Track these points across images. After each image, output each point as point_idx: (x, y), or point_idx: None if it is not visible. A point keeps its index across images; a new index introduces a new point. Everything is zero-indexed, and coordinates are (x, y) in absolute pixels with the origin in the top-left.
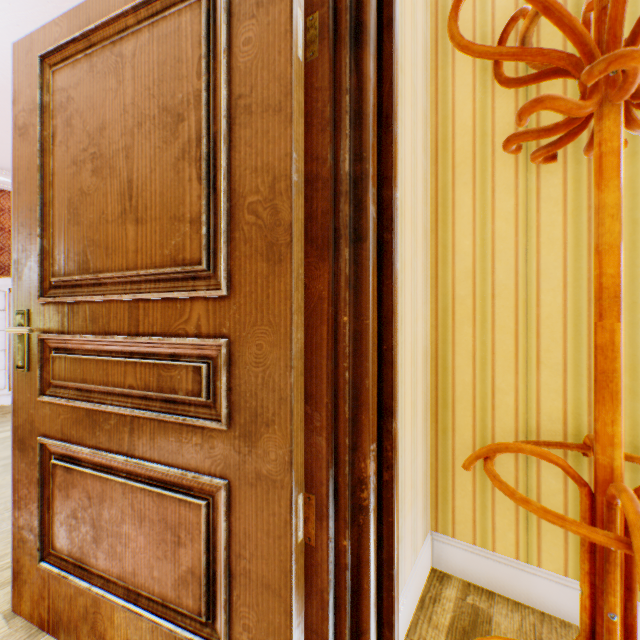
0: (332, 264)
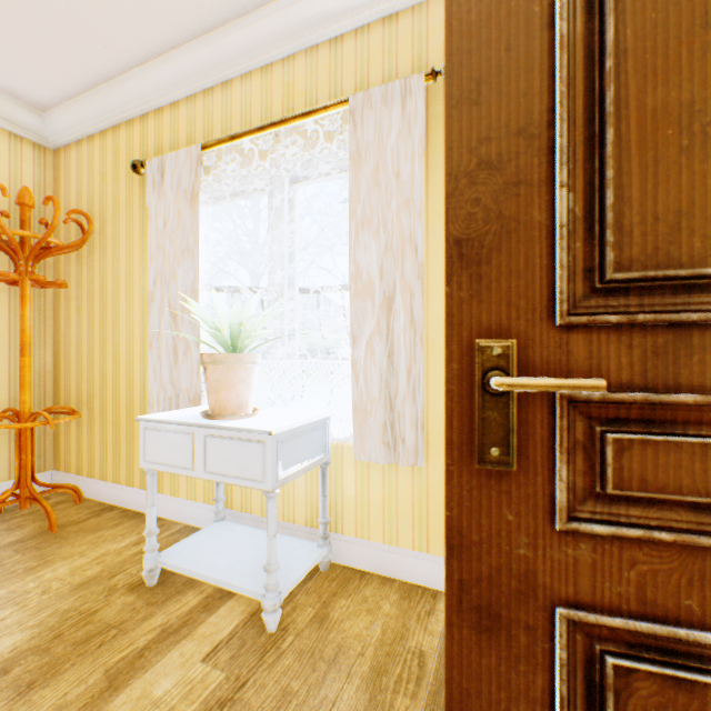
0: None
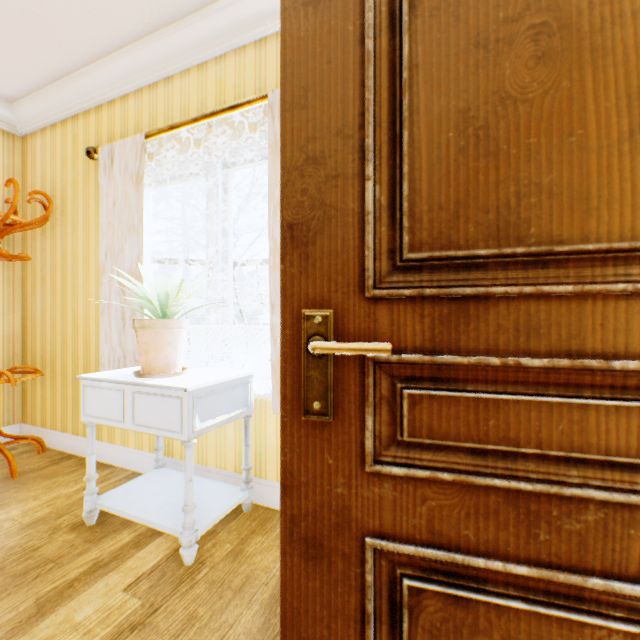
0: None
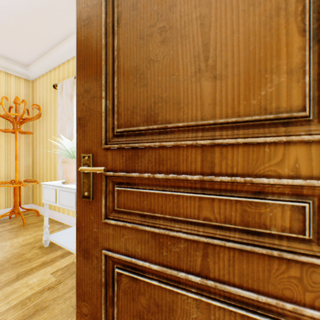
0: None
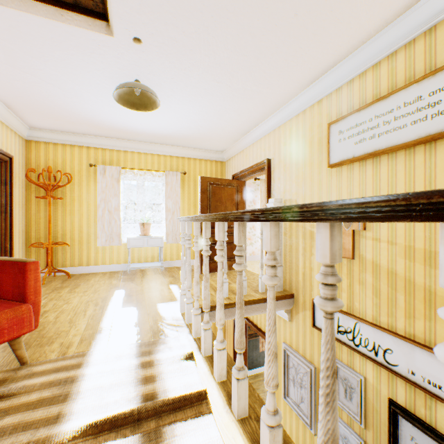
0: (2, 216)
